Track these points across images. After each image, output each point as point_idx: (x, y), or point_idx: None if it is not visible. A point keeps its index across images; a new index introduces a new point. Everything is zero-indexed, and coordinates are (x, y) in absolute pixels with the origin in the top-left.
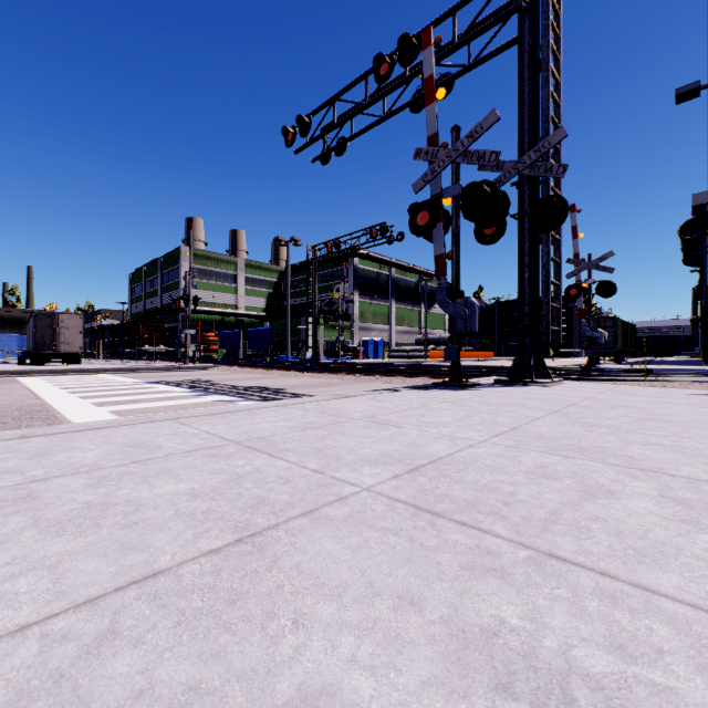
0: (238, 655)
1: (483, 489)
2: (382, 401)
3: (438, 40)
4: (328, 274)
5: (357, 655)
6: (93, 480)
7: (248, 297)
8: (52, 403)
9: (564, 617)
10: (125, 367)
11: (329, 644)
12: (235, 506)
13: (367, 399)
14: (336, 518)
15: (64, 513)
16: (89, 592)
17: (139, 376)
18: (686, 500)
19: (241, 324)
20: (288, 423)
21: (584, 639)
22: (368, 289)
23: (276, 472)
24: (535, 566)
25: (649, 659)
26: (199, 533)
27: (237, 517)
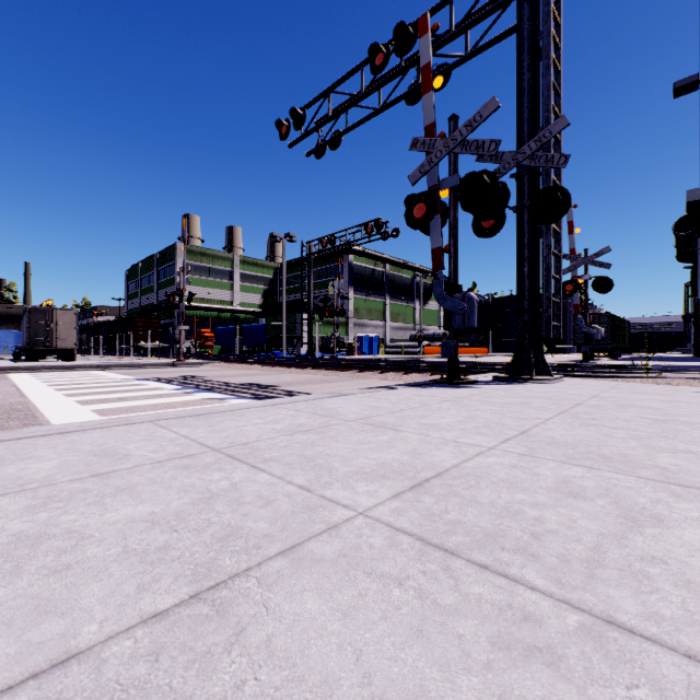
0: None
1: (503, 513)
2: (378, 399)
3: (435, 27)
4: (323, 271)
5: None
6: (37, 501)
7: (243, 293)
8: (35, 401)
9: None
10: (118, 364)
11: None
12: (199, 539)
13: (363, 398)
14: (324, 558)
15: None
16: None
17: (132, 373)
18: None
19: (237, 320)
20: (276, 425)
21: None
22: (363, 285)
23: (255, 490)
24: (594, 643)
25: None
26: (145, 584)
27: (199, 556)
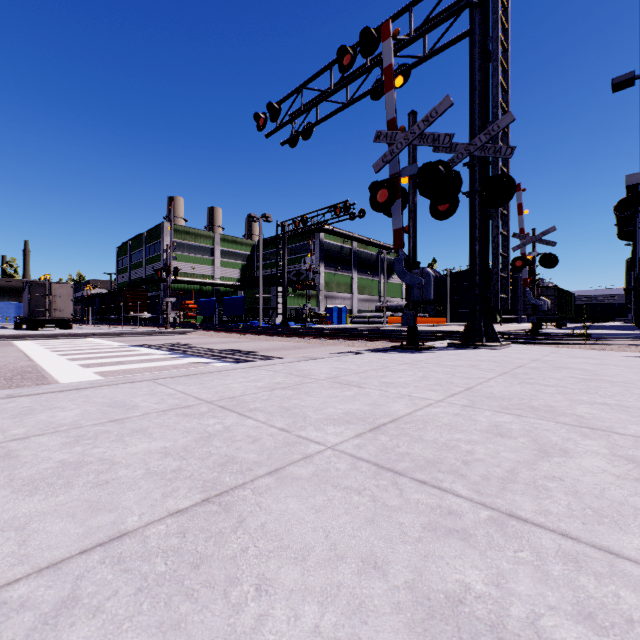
0: (198, 626)
1: (442, 448)
2: (345, 362)
3: (396, 32)
4: (296, 248)
5: (321, 625)
6: (70, 439)
7: (224, 268)
8: (43, 364)
9: (530, 583)
10: (111, 332)
11: (291, 613)
12: (204, 464)
13: (332, 361)
14: (301, 477)
15: (39, 472)
16: (53, 555)
17: (124, 340)
18: (637, 459)
19: (218, 293)
20: (258, 383)
21: (552, 608)
22: (333, 261)
23: (244, 431)
24: (497, 527)
25: (621, 630)
26: (168, 493)
27: (205, 476)
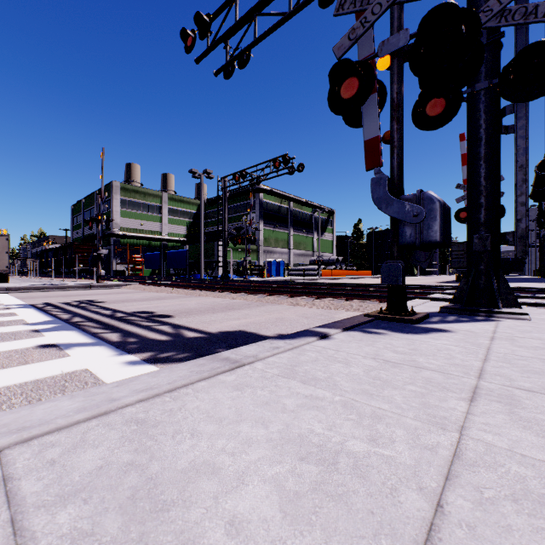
0: None
1: None
2: (313, 388)
3: None
4: (238, 207)
5: None
6: None
7: (171, 225)
8: None
9: None
10: (30, 286)
11: None
12: None
13: (278, 381)
14: None
15: None
16: None
17: (34, 296)
18: None
19: (165, 248)
20: None
21: None
22: (271, 219)
23: None
24: None
25: None
26: None
27: None
